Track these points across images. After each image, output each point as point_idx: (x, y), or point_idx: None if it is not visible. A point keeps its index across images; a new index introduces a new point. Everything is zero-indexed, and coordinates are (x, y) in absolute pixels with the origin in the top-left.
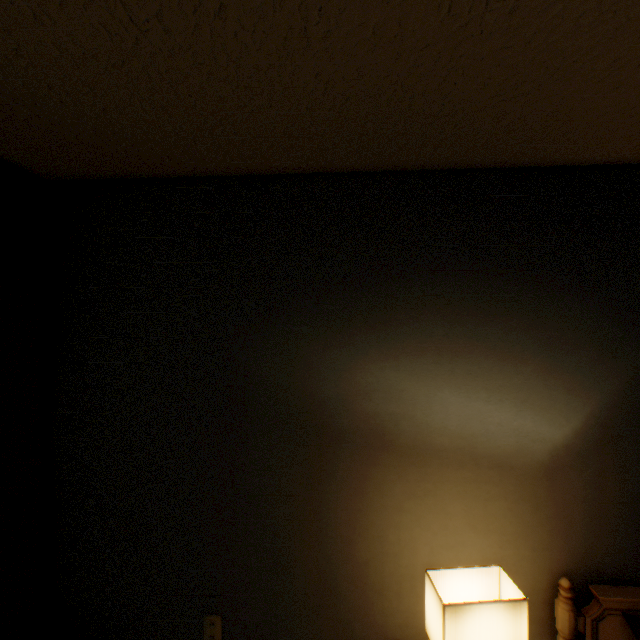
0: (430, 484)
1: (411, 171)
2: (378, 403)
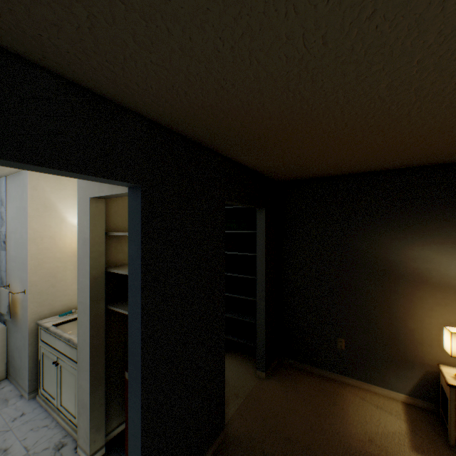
0: (448, 300)
1: (437, 164)
2: (419, 263)
